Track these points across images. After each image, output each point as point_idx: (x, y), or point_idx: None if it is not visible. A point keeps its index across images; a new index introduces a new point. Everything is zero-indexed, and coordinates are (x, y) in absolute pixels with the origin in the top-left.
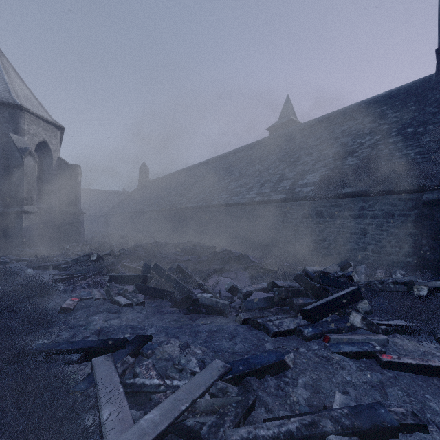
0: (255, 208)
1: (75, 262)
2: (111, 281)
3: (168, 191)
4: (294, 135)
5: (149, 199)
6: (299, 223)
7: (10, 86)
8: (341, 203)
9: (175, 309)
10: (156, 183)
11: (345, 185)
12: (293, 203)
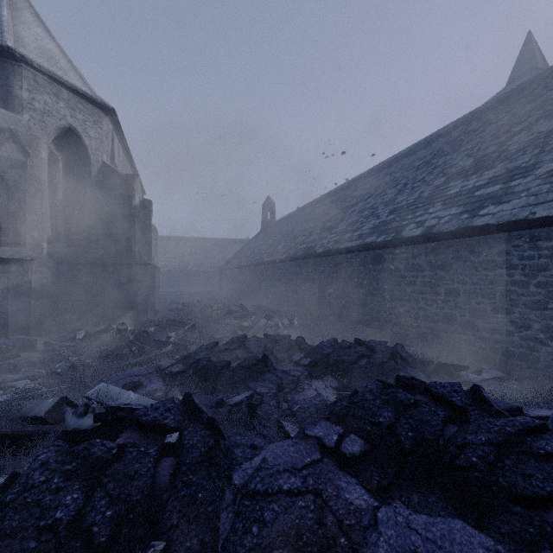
0: None
1: None
2: None
3: (301, 228)
4: None
5: (271, 244)
6: None
7: (8, 25)
8: None
9: None
10: (283, 222)
11: None
12: None
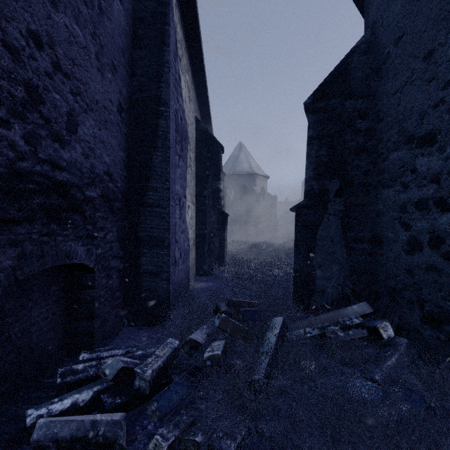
0: None
1: (286, 242)
2: None
3: None
4: None
5: None
6: None
7: (251, 164)
8: None
9: None
10: None
11: None
12: None
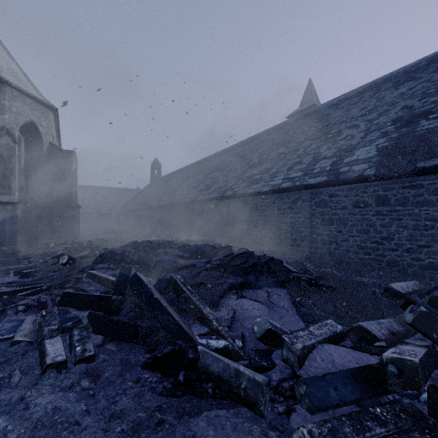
0: (282, 197)
1: (44, 265)
2: (63, 302)
3: (179, 185)
4: (326, 111)
5: (159, 194)
6: (348, 214)
7: None
8: (421, 182)
9: (152, 376)
10: (167, 179)
11: (430, 154)
12: (339, 187)
